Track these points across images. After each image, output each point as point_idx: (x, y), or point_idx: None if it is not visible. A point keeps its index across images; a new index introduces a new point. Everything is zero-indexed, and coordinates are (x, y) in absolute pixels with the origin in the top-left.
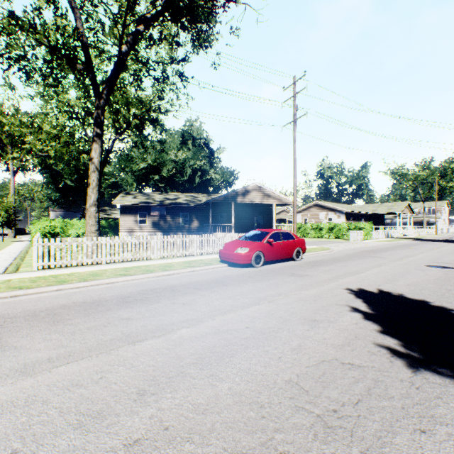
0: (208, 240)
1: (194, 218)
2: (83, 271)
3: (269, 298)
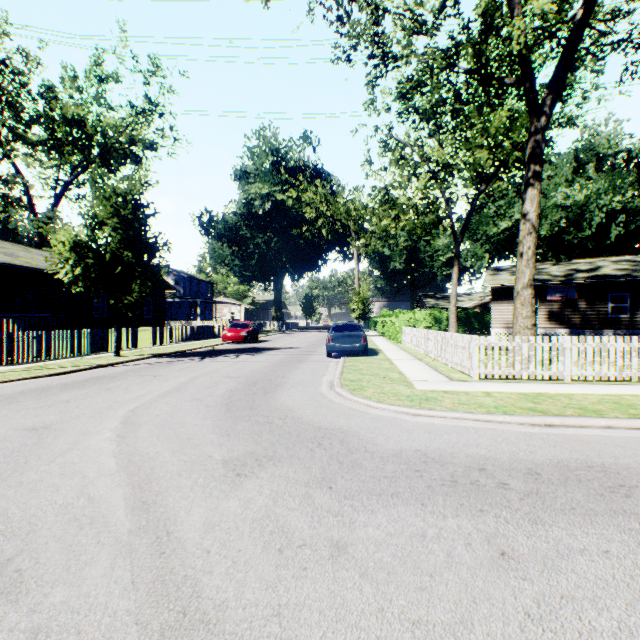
0: None
1: None
2: (572, 392)
3: None
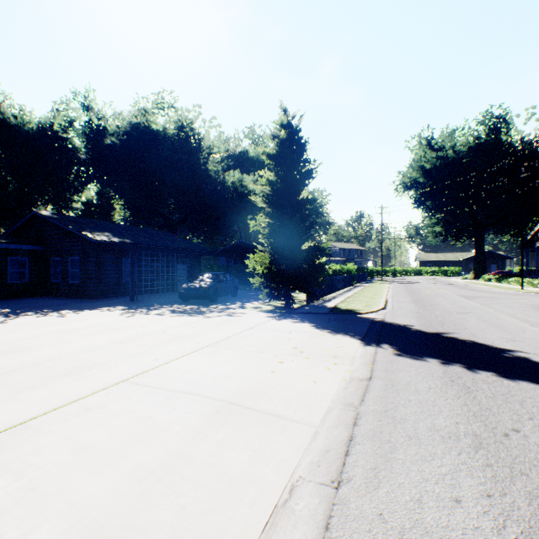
0: None
1: None
2: None
3: None
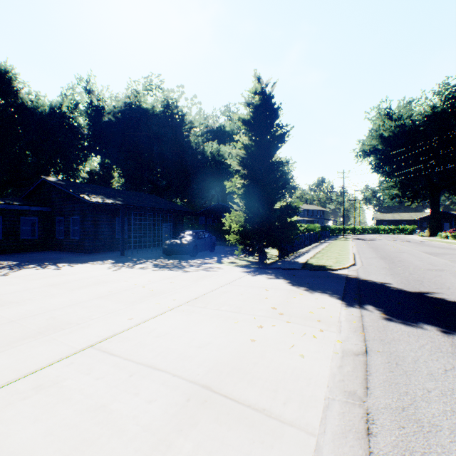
0: None
1: None
2: None
3: None
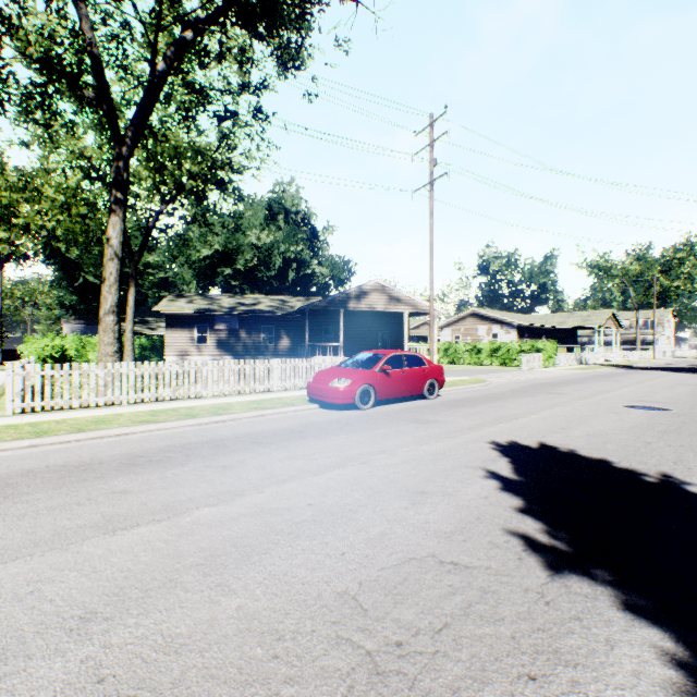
0: (297, 367)
1: (283, 335)
2: (84, 416)
3: (364, 457)
